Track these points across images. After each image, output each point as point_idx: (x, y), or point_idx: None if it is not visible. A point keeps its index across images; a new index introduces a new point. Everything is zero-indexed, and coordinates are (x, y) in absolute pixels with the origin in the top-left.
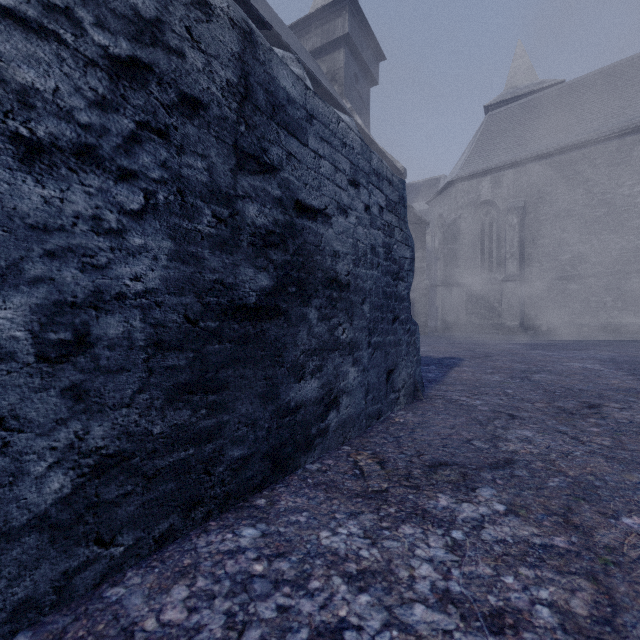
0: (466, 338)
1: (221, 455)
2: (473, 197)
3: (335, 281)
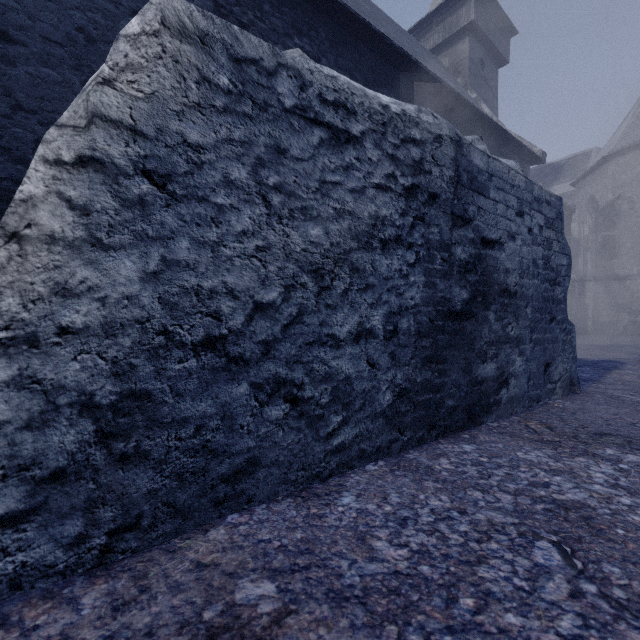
0: (629, 341)
1: (443, 402)
2: (639, 171)
3: (506, 291)
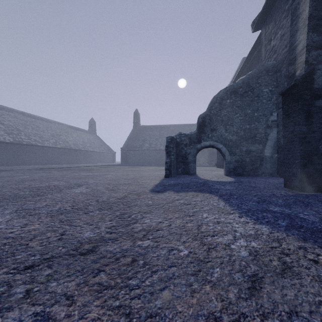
0: None
1: None
2: None
3: None
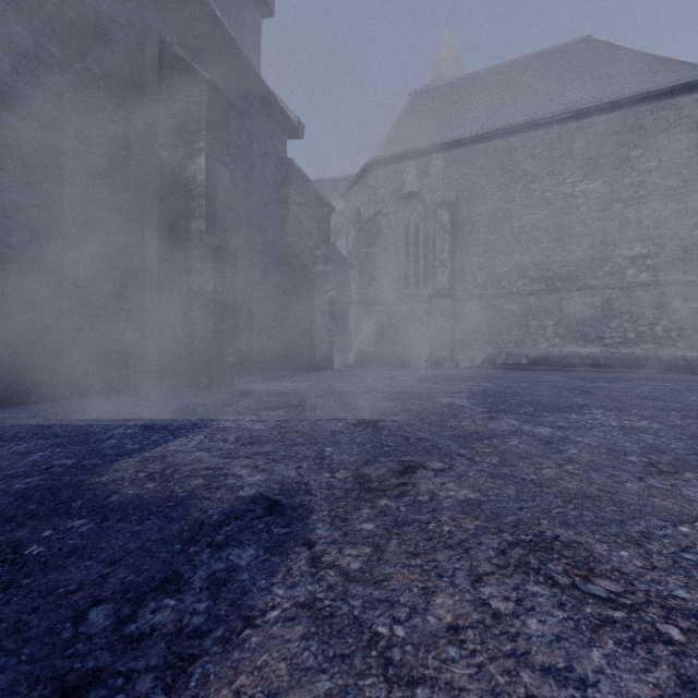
0: (382, 378)
1: None
2: (396, 187)
3: None
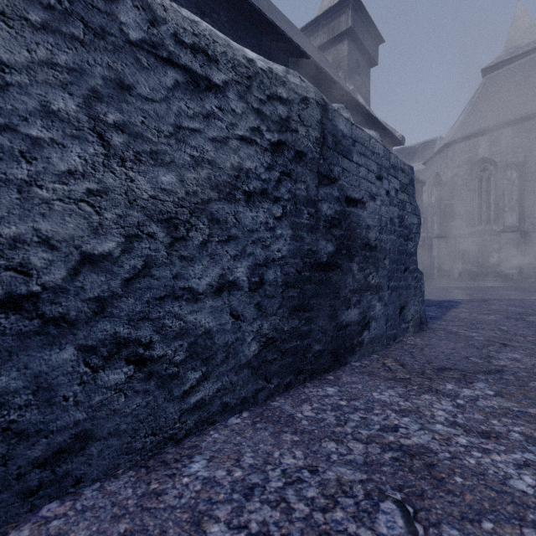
0: (463, 285)
1: (310, 347)
2: (470, 156)
3: (367, 245)
